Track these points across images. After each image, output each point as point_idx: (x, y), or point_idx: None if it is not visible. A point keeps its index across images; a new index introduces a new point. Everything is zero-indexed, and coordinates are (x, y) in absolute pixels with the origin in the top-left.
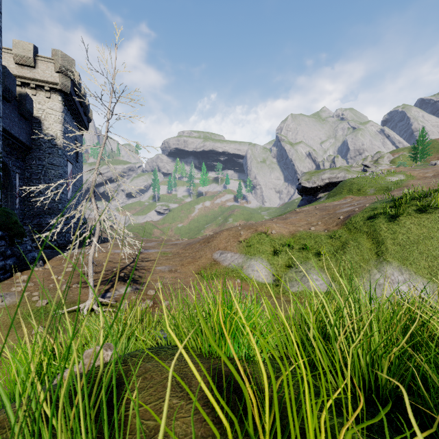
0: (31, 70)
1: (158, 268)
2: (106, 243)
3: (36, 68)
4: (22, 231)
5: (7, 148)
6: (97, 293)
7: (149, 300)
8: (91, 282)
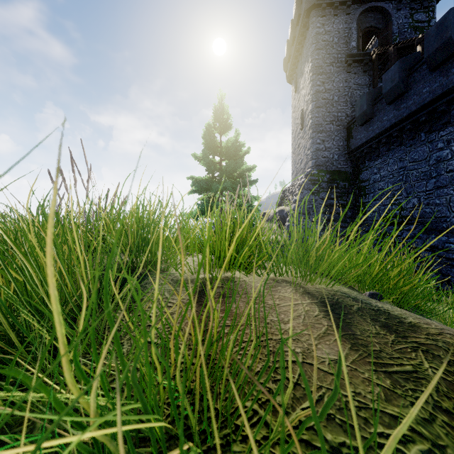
0: None
1: None
2: None
3: None
4: None
5: None
6: None
7: None
8: None
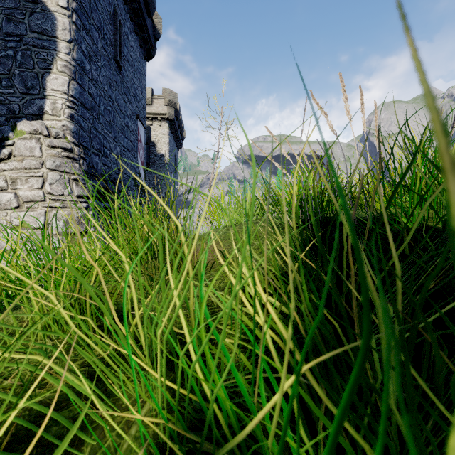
0: (150, 107)
1: None
2: None
3: (152, 105)
4: None
5: None
6: None
7: None
8: None
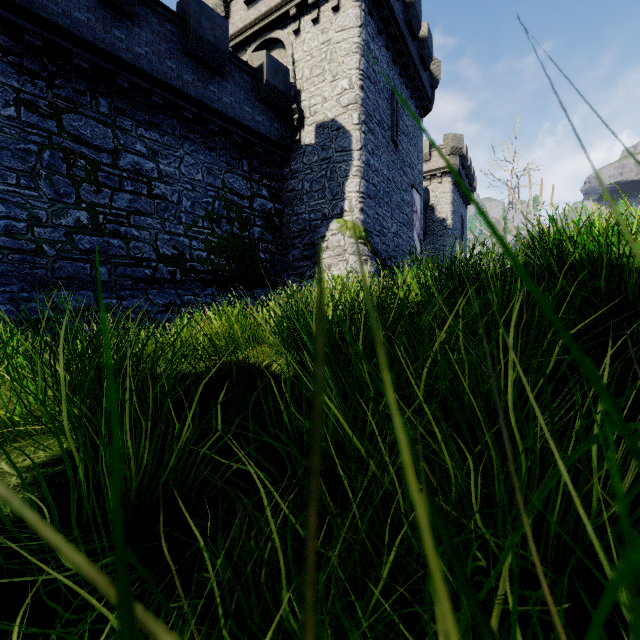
0: (427, 163)
1: None
2: None
3: (430, 160)
4: None
5: None
6: None
7: None
8: None
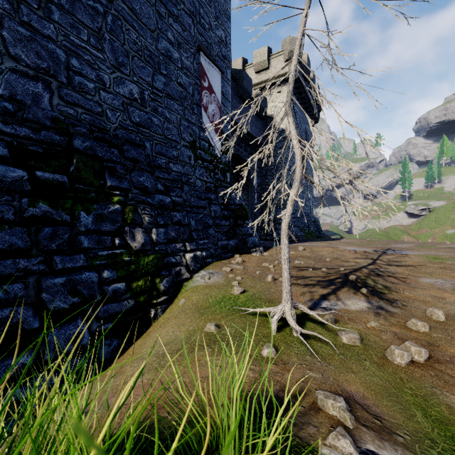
0: (266, 72)
1: (425, 280)
2: (335, 241)
3: (269, 68)
4: (245, 214)
5: (248, 148)
6: (307, 297)
7: (415, 344)
8: (285, 272)
